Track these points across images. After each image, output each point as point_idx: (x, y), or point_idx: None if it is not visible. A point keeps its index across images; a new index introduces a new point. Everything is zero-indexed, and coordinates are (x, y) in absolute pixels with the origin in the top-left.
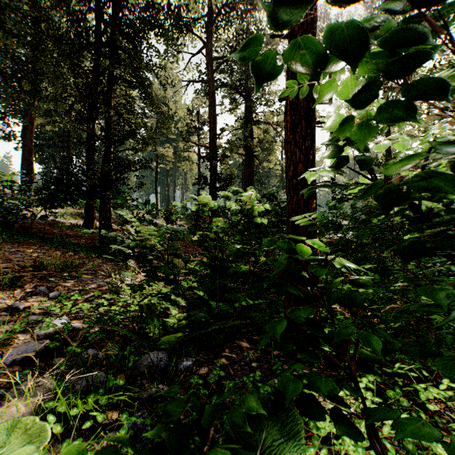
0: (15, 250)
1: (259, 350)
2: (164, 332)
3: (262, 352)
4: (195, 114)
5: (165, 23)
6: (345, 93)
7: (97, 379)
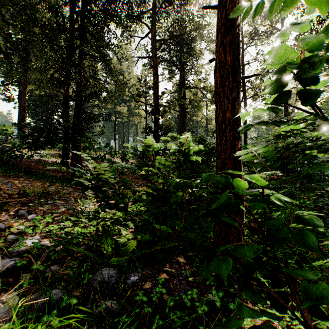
0: (7, 181)
1: (194, 267)
2: (116, 249)
3: (196, 267)
4: (143, 82)
5: (121, 15)
6: (313, 2)
7: (55, 296)
